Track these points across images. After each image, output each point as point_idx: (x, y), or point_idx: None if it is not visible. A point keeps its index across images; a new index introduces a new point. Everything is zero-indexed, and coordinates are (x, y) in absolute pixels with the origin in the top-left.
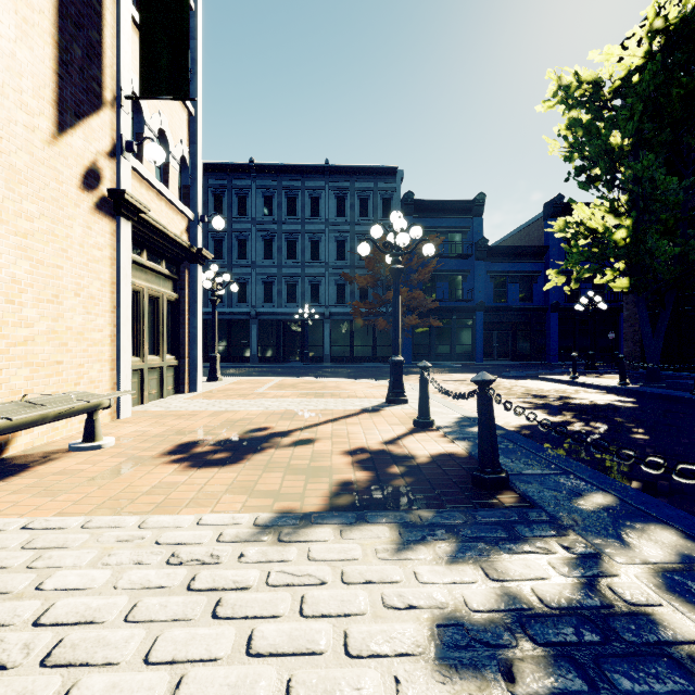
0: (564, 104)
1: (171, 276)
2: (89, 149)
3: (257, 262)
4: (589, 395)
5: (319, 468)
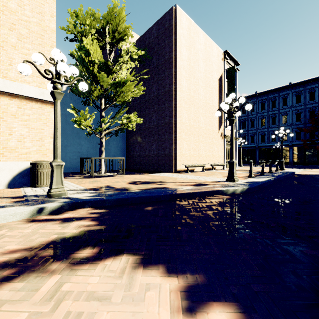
0: None
1: None
2: (221, 131)
3: (258, 127)
4: None
5: None
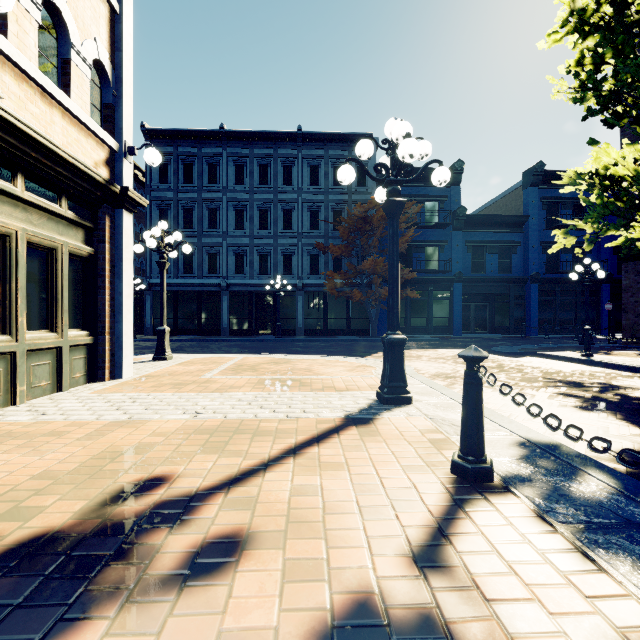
0: (577, 32)
1: (78, 221)
2: None
3: (228, 232)
4: (635, 382)
5: None
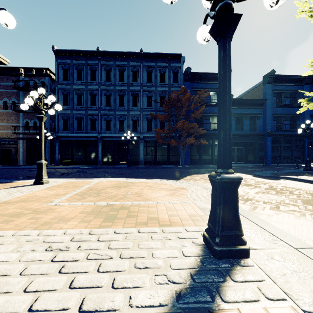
0: None
1: None
2: None
3: (102, 107)
4: None
5: None
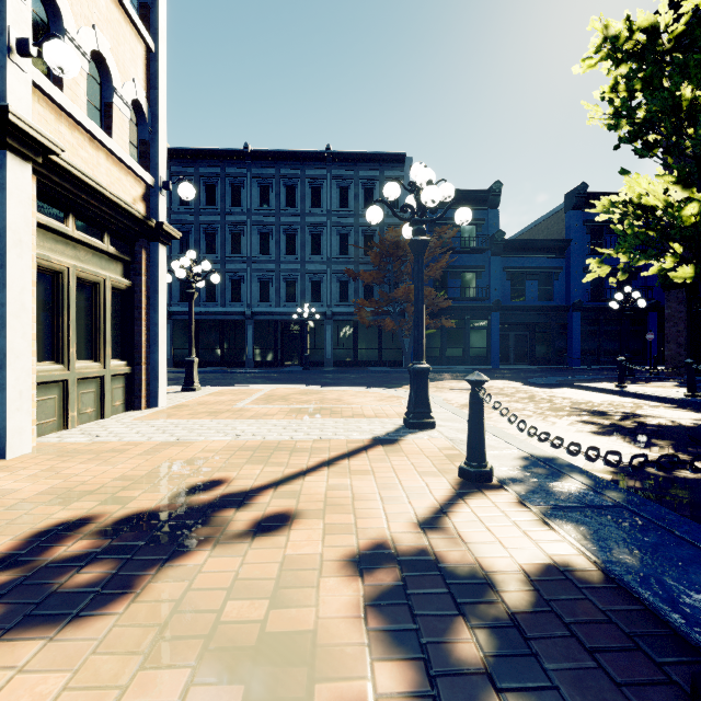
0: (610, 59)
1: (118, 256)
2: None
3: (253, 257)
4: (658, 411)
5: (288, 633)
